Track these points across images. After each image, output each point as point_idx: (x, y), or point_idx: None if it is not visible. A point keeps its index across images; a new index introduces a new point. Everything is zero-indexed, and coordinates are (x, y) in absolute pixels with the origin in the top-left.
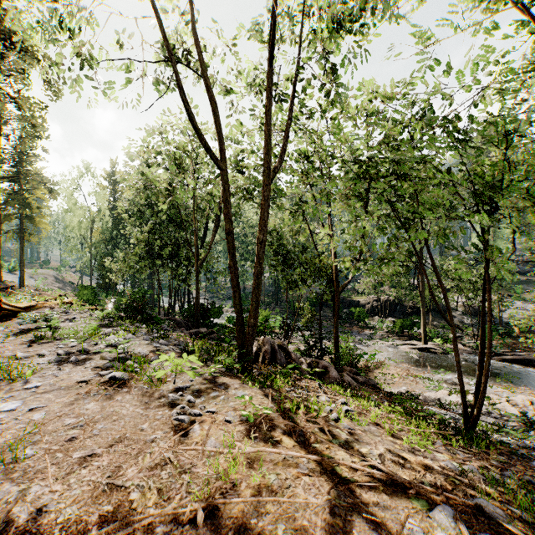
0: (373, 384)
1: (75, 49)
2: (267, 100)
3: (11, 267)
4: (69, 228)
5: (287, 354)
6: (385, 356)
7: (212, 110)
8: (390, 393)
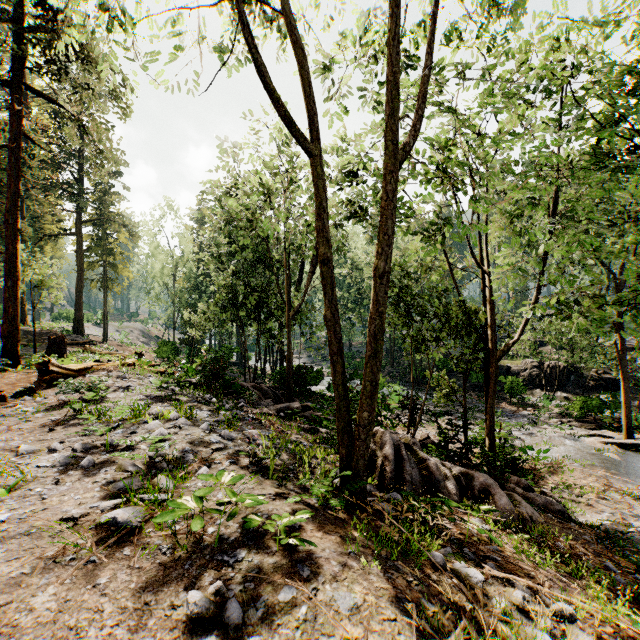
0: (559, 509)
1: (105, 3)
2: (391, 20)
3: (97, 319)
4: (151, 275)
5: (421, 462)
6: (562, 453)
7: (298, 62)
8: (598, 533)
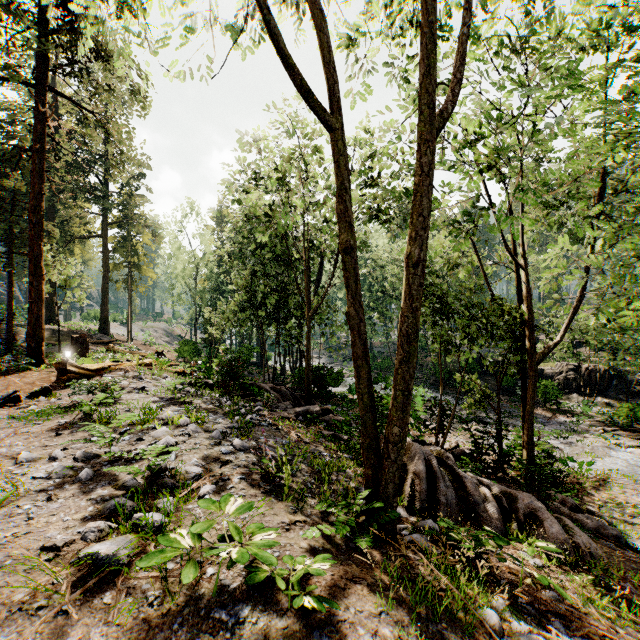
0: (614, 534)
1: None
2: None
3: (123, 319)
4: (173, 276)
5: (457, 480)
6: (608, 466)
7: (317, 26)
8: None
